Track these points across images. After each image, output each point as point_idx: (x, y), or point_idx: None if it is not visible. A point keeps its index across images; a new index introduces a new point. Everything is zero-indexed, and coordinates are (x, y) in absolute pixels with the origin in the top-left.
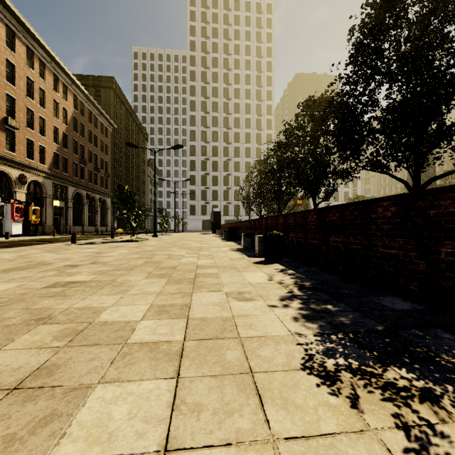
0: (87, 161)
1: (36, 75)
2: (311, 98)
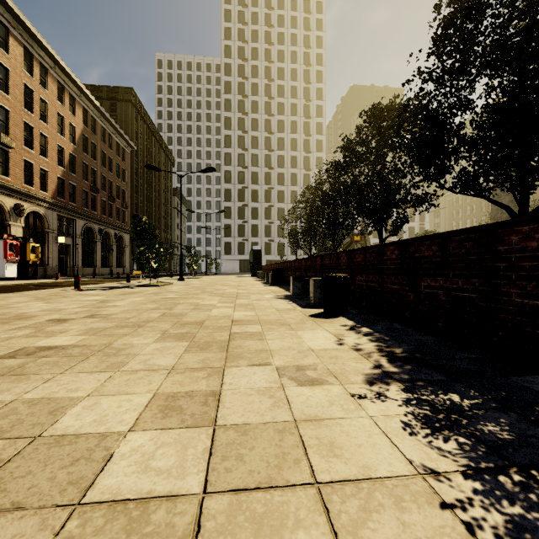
0: (99, 188)
1: (36, 83)
2: (377, 105)
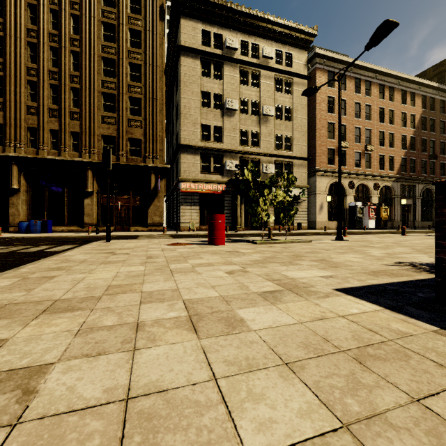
0: (438, 154)
1: (386, 102)
2: None
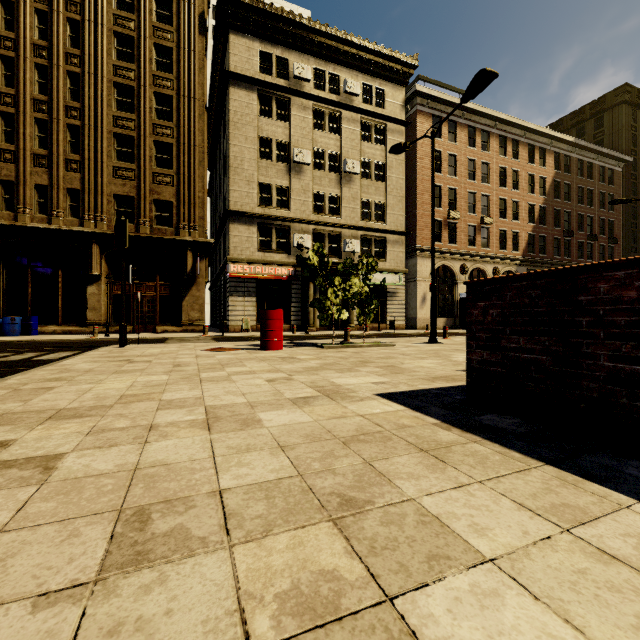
0: (574, 230)
1: (509, 160)
2: None
